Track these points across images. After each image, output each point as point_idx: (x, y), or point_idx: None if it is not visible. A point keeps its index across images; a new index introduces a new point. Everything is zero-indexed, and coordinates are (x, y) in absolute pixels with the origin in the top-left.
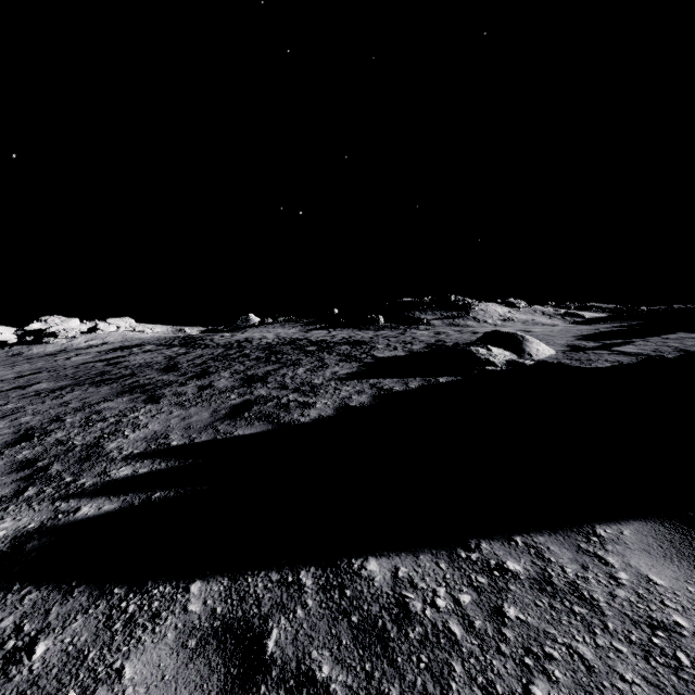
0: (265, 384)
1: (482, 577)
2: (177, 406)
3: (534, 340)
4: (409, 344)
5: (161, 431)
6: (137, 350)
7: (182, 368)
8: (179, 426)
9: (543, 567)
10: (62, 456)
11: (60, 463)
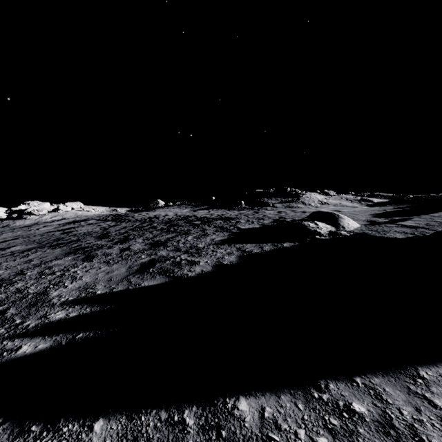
0: (165, 248)
1: (334, 418)
2: (104, 263)
3: (346, 217)
4: (262, 220)
5: (90, 282)
6: (83, 223)
7: (111, 236)
8: (104, 278)
9: (383, 409)
10: (18, 302)
11: (15, 307)
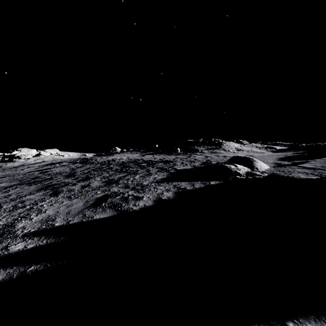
0: (117, 185)
1: None
2: (67, 198)
3: (258, 161)
4: (193, 162)
5: (52, 215)
6: (58, 165)
7: (77, 175)
8: (64, 211)
9: None
10: None
11: None
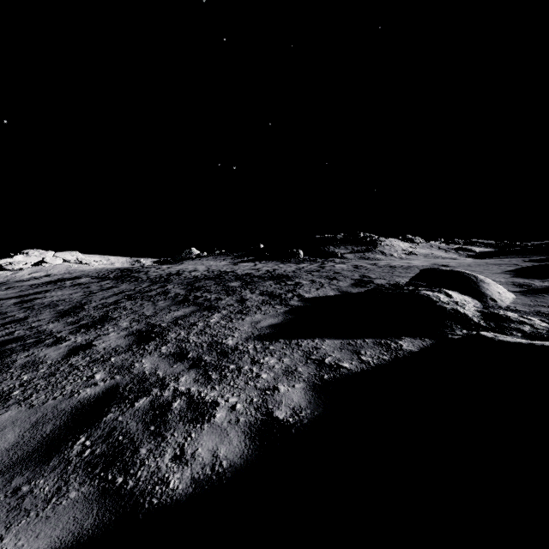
0: (159, 346)
1: None
2: None
3: (489, 280)
4: (335, 280)
5: None
6: (69, 283)
7: (85, 310)
8: None
9: None
10: None
11: None
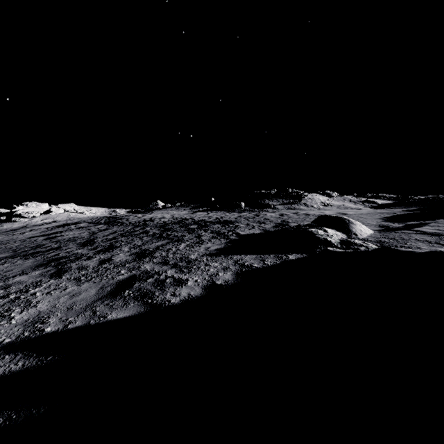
0: (152, 259)
1: None
2: (74, 281)
3: (357, 222)
4: (263, 224)
5: (44, 312)
6: (73, 226)
7: (97, 243)
8: (64, 305)
9: None
10: None
11: None
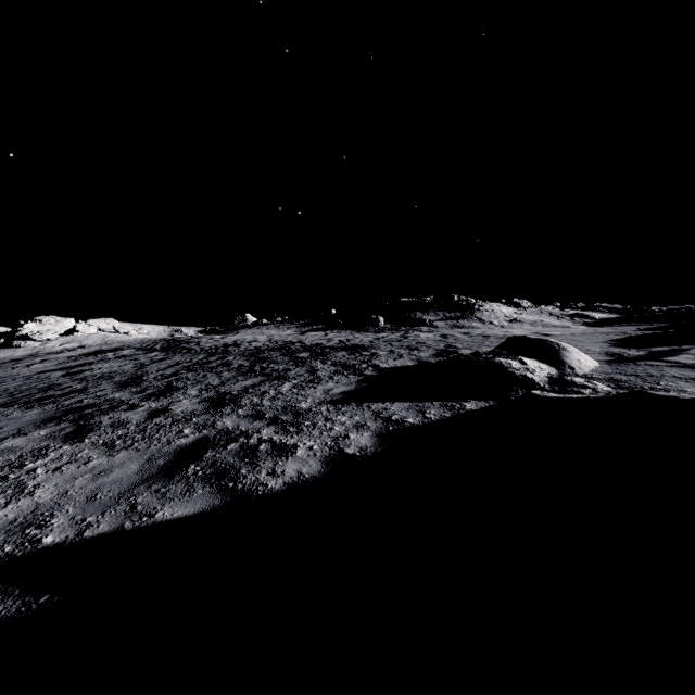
0: (236, 410)
1: None
2: (103, 448)
3: (573, 348)
4: (416, 351)
5: (46, 505)
6: (111, 355)
7: (146, 381)
8: (81, 493)
9: None
10: None
11: None
